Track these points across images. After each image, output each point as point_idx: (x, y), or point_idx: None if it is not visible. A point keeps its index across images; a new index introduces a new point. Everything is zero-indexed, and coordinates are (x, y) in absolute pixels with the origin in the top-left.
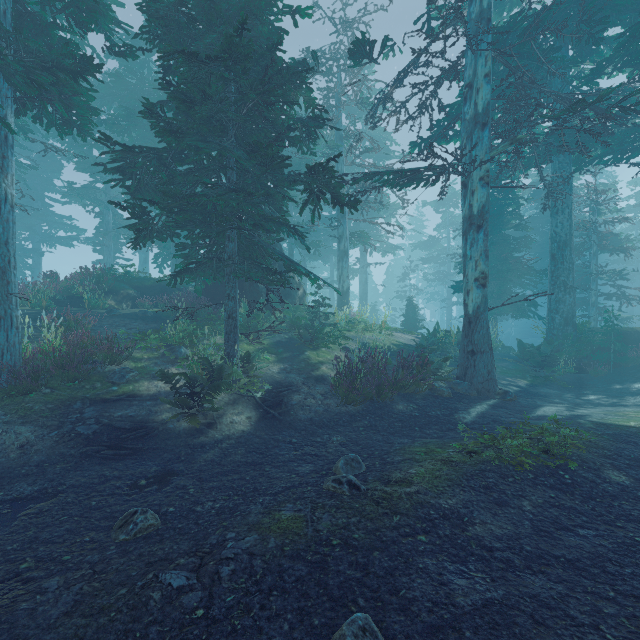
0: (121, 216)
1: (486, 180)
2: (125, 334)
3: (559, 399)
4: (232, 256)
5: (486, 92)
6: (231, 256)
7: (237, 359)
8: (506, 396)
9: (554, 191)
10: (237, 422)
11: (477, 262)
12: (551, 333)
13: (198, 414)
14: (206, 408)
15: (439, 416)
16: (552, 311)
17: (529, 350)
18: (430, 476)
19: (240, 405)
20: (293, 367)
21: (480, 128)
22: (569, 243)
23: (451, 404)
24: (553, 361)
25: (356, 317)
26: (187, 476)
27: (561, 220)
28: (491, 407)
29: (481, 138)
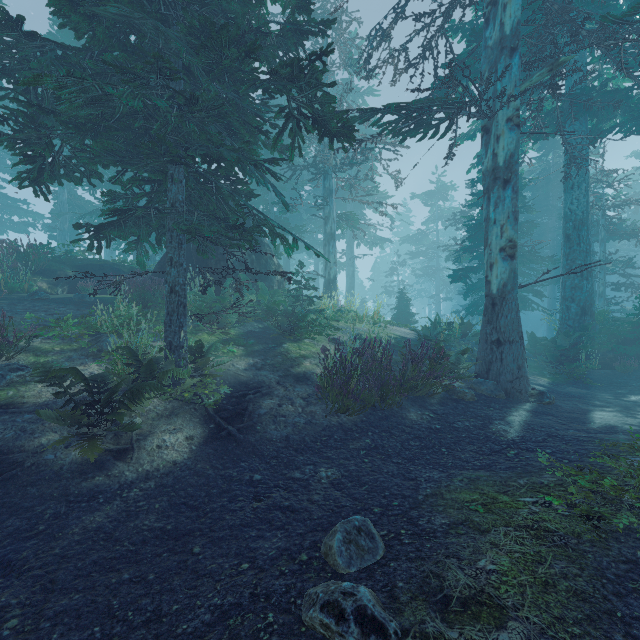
0: (78, 196)
1: (515, 121)
2: (40, 320)
3: (599, 401)
4: (176, 204)
5: (516, 7)
6: (174, 204)
7: (184, 351)
8: (543, 398)
9: (577, 156)
10: (169, 447)
11: (503, 227)
12: (566, 324)
13: (106, 435)
14: (122, 425)
15: (470, 429)
16: (567, 299)
17: (542, 344)
18: (531, 583)
19: (180, 418)
20: (266, 363)
21: (508, 54)
22: (586, 222)
23: (479, 410)
24: (574, 355)
25: (345, 308)
26: (27, 575)
27: (577, 196)
28: (532, 414)
29: (509, 67)
